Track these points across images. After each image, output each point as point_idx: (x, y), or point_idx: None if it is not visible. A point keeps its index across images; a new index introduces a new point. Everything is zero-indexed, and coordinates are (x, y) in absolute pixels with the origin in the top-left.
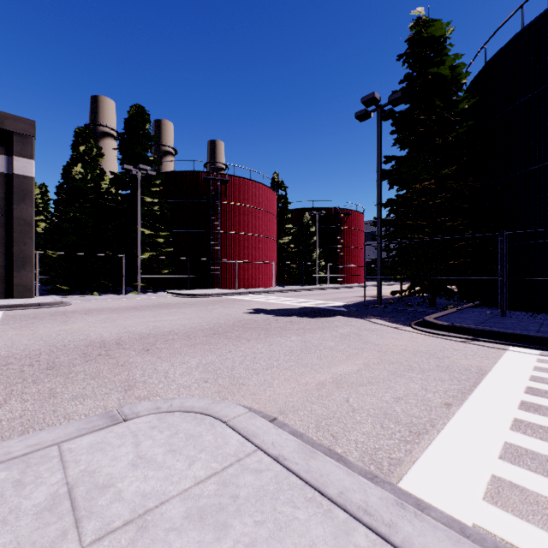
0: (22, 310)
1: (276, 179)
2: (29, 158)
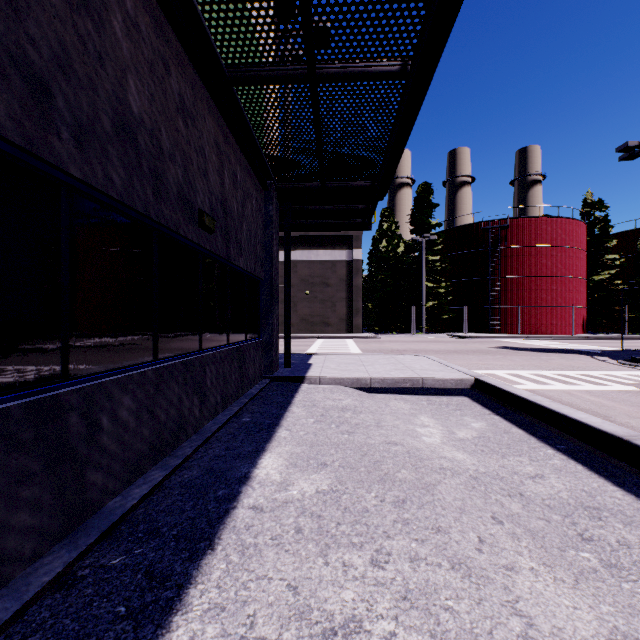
0: (359, 339)
1: (589, 200)
2: (359, 249)
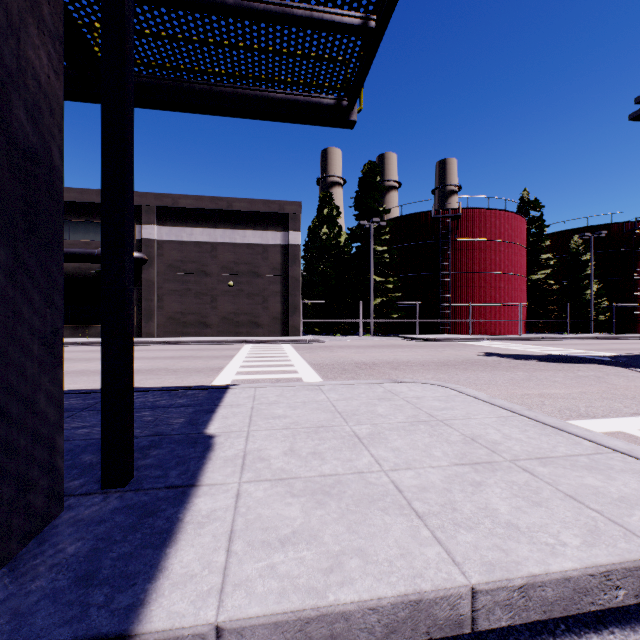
0: (299, 344)
1: (526, 198)
2: (297, 231)
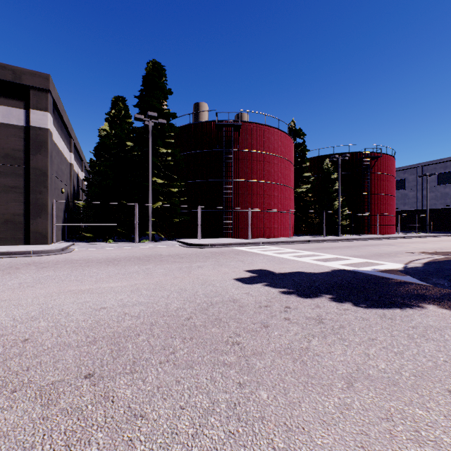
0: (8, 258)
1: (294, 127)
2: (44, 111)
